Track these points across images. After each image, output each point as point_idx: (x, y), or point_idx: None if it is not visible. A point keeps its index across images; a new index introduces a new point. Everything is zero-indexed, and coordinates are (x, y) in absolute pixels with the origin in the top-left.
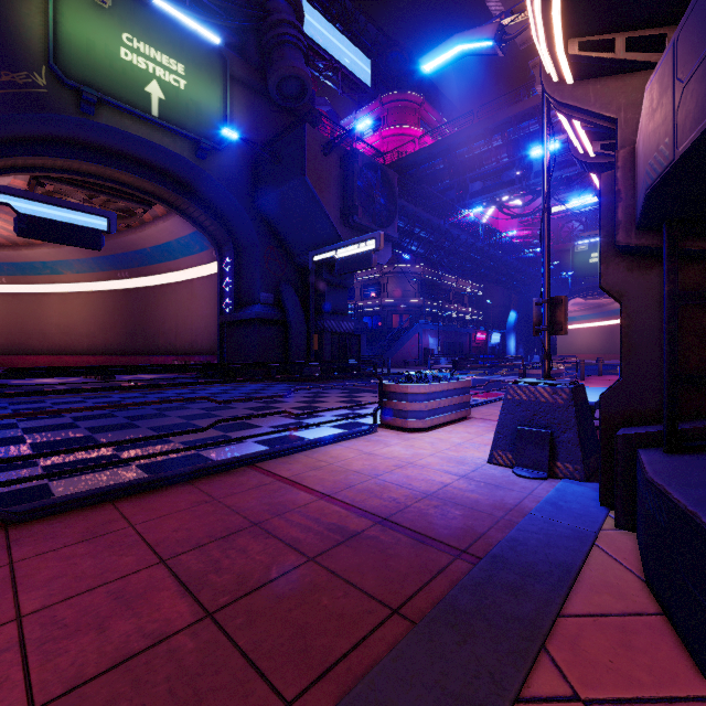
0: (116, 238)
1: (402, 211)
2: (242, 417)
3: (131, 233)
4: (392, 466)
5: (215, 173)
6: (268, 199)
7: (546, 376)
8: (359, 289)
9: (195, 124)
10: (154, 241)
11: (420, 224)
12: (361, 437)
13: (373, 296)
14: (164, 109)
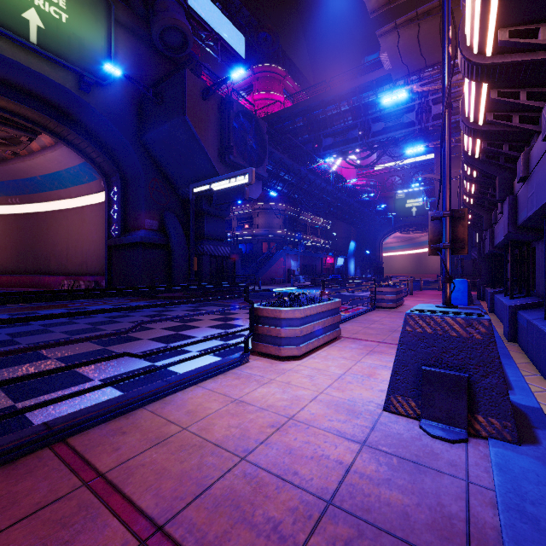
0: (4, 165)
1: (270, 156)
2: (43, 372)
3: (20, 161)
4: (267, 426)
5: (100, 107)
6: (152, 135)
7: (448, 303)
8: (235, 221)
9: (78, 57)
10: (44, 169)
11: (285, 169)
12: (230, 371)
13: (246, 227)
14: (44, 38)
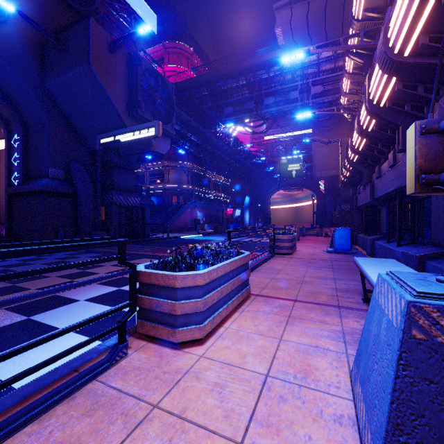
0: None
1: (178, 117)
2: None
3: None
4: None
5: None
6: (55, 82)
7: None
8: (148, 176)
9: None
10: None
11: (192, 130)
12: (84, 387)
13: (158, 182)
14: None
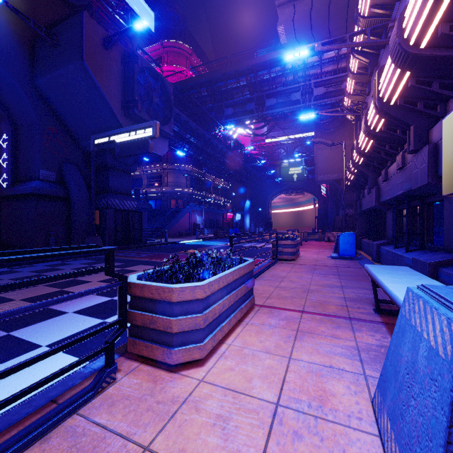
0: None
1: (176, 117)
2: None
3: None
4: None
5: None
6: (46, 79)
7: None
8: (145, 179)
9: None
10: None
11: (191, 132)
12: (62, 424)
13: (156, 185)
14: None
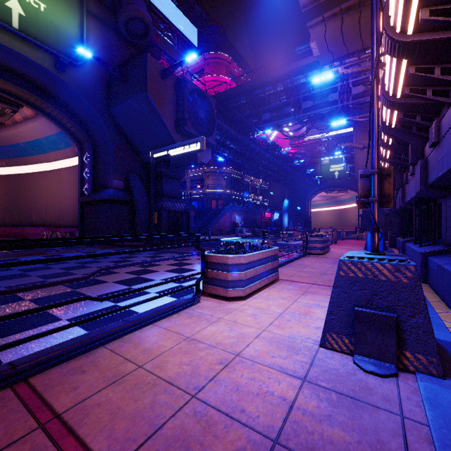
0: None
1: (218, 127)
2: (6, 316)
3: (5, 130)
4: (216, 363)
5: (73, 84)
6: (118, 109)
7: (376, 250)
8: (189, 182)
9: (55, 41)
10: (26, 137)
11: (231, 138)
12: (183, 311)
13: (199, 187)
14: (25, 24)
